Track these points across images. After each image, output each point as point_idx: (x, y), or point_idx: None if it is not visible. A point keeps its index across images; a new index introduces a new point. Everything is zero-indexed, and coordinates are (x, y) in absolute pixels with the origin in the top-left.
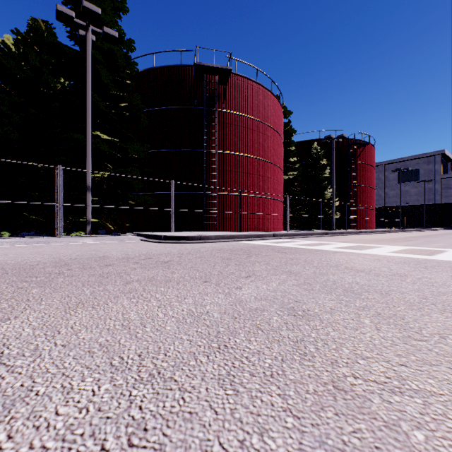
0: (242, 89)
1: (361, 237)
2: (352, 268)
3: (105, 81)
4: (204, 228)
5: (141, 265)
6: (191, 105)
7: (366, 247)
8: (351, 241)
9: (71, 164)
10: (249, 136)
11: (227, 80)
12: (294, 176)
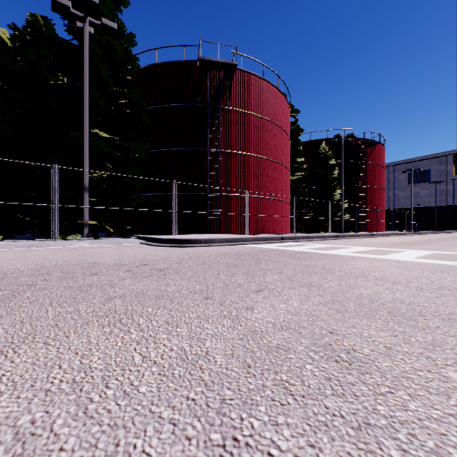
0: (248, 85)
1: (374, 240)
2: (384, 278)
3: (104, 76)
4: (208, 230)
5: (133, 273)
6: (195, 102)
7: (386, 252)
8: (366, 244)
9: (68, 163)
10: (255, 135)
11: (232, 75)
12: (302, 176)
